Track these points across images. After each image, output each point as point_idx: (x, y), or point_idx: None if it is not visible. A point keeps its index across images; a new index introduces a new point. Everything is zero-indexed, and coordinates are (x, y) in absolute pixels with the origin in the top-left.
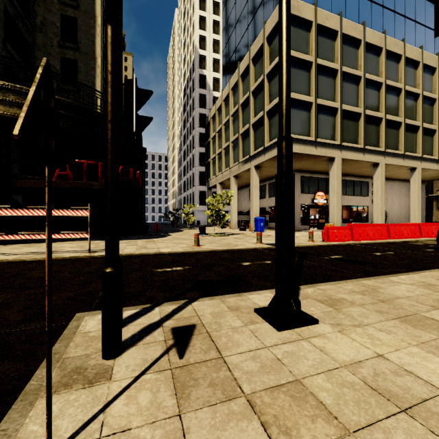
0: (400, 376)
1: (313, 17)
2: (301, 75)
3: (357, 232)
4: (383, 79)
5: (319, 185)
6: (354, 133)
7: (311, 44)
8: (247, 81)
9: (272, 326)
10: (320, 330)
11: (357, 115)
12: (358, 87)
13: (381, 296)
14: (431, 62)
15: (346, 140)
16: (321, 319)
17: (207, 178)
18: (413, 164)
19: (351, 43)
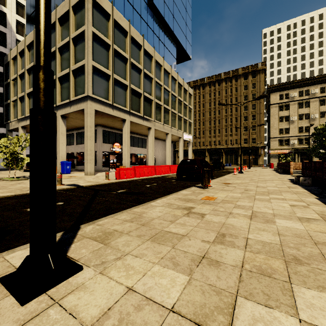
0: (141, 310)
1: (111, 11)
2: (102, 51)
3: (138, 172)
4: (154, 76)
5: (117, 138)
6: (138, 105)
7: (109, 31)
8: (54, 37)
9: (16, 300)
10: (81, 280)
11: (139, 94)
12: (140, 76)
13: (143, 220)
14: (175, 76)
15: (133, 109)
16: (87, 263)
17: (6, 120)
18: (168, 131)
19: (136, 45)
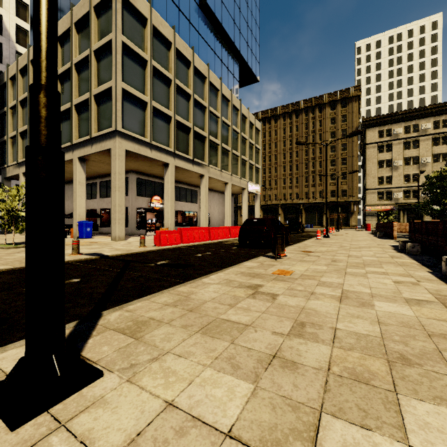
0: (185, 436)
1: (148, 14)
2: (136, 68)
3: (185, 236)
4: (207, 105)
5: (156, 189)
6: (186, 144)
7: (146, 41)
8: (69, 49)
9: (4, 423)
10: (99, 391)
11: (188, 129)
12: (189, 104)
13: (191, 304)
14: (237, 104)
15: (179, 149)
16: (109, 366)
17: (2, 164)
18: (227, 180)
19: (183, 61)
